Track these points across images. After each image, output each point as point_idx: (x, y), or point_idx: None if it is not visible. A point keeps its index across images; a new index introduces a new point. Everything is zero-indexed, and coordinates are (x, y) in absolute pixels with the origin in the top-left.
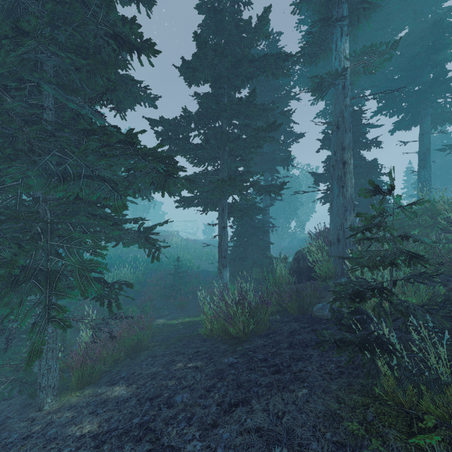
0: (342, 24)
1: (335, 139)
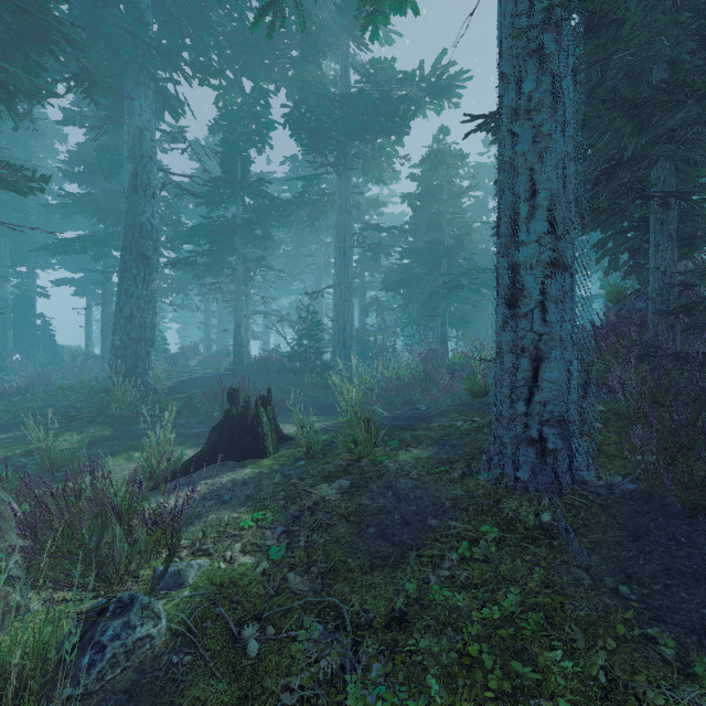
0: (5, 279)
1: (2, 325)
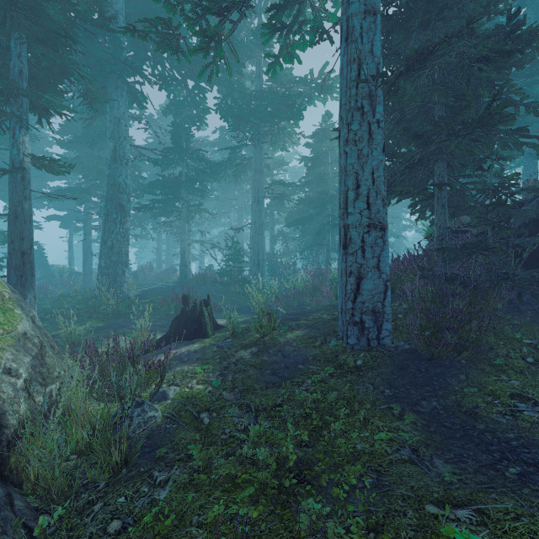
0: None
1: None
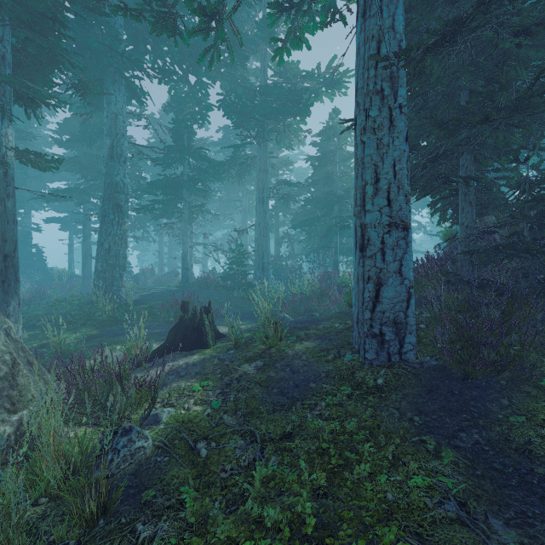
0: None
1: None
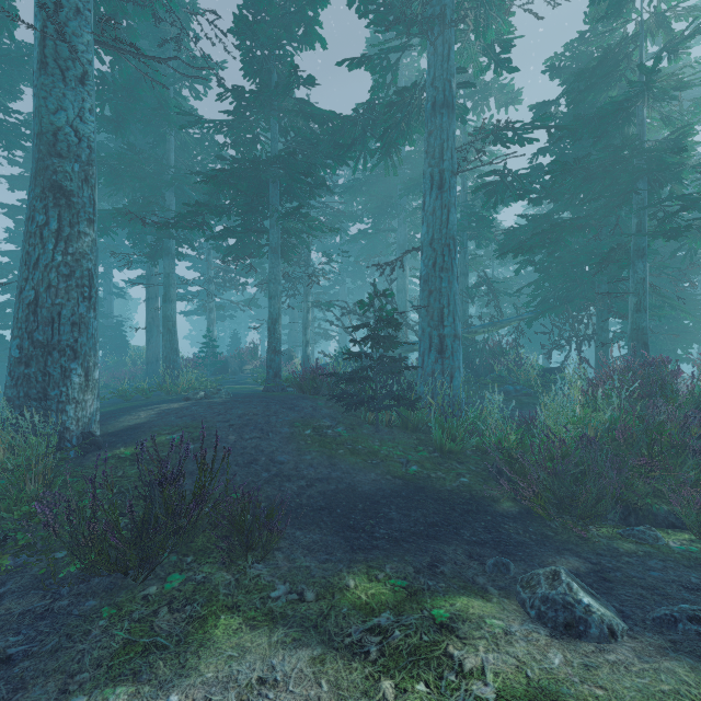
0: None
1: None
